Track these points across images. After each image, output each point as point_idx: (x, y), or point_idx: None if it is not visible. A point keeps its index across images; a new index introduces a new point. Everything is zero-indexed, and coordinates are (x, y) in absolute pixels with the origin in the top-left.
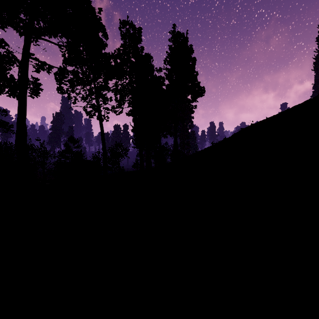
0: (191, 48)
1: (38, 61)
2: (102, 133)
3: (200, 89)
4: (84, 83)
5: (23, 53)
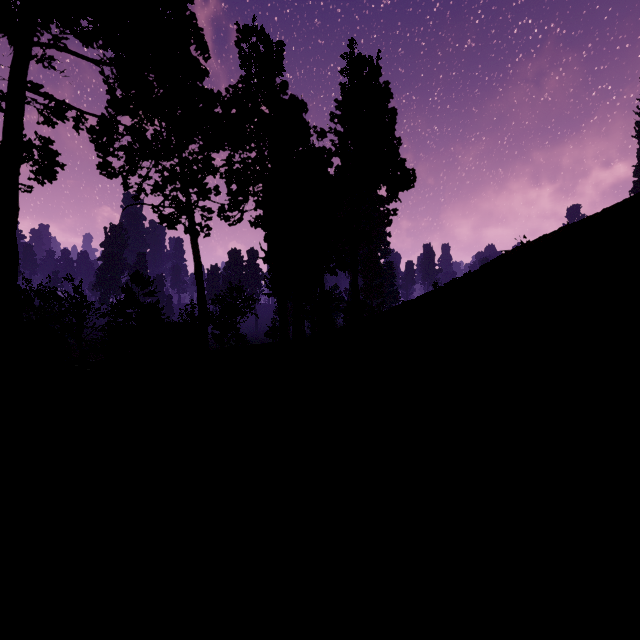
0: (387, 89)
1: (47, 97)
2: (197, 264)
3: (406, 174)
4: (158, 154)
5: (11, 78)
